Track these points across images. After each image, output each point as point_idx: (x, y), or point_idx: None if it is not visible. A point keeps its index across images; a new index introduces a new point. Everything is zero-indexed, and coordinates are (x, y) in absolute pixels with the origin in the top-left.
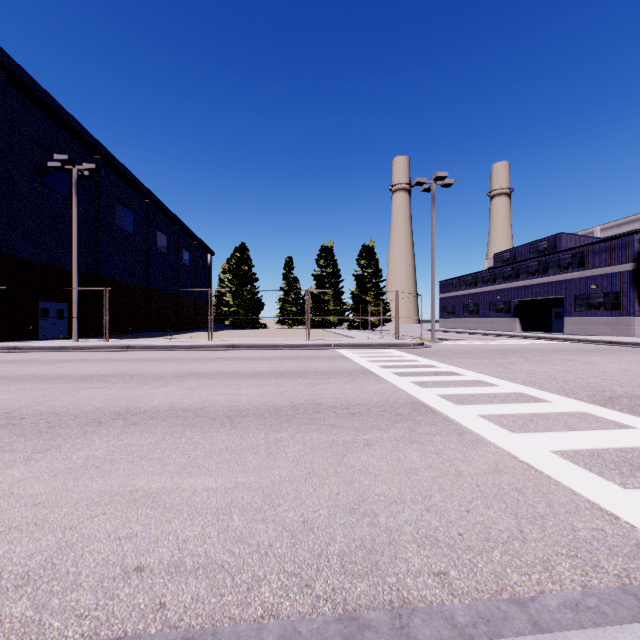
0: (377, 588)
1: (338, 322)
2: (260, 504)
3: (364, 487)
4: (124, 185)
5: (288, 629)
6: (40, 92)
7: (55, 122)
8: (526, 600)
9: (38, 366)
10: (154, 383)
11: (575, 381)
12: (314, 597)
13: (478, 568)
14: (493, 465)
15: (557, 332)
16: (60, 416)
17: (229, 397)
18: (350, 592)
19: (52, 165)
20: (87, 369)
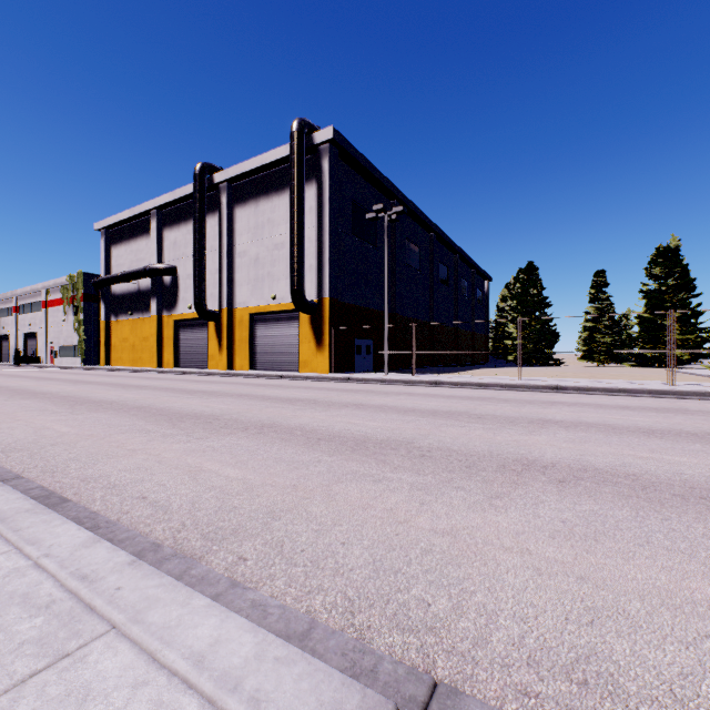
0: None
1: (688, 358)
2: None
3: None
4: (412, 223)
5: None
6: (357, 156)
7: (365, 179)
8: None
9: (379, 397)
10: (514, 428)
11: None
12: None
13: None
14: None
15: None
16: (461, 455)
17: (655, 463)
18: None
19: (369, 217)
20: (423, 403)
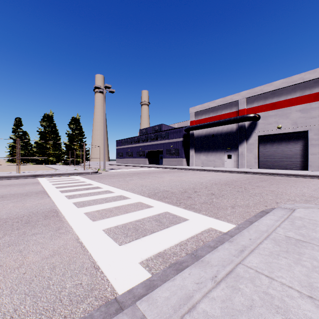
0: None
1: (57, 160)
2: None
3: None
4: None
5: None
6: None
7: None
8: None
9: None
10: None
11: (149, 186)
12: None
13: None
14: (56, 250)
15: (161, 164)
16: None
17: None
18: None
19: None
20: None
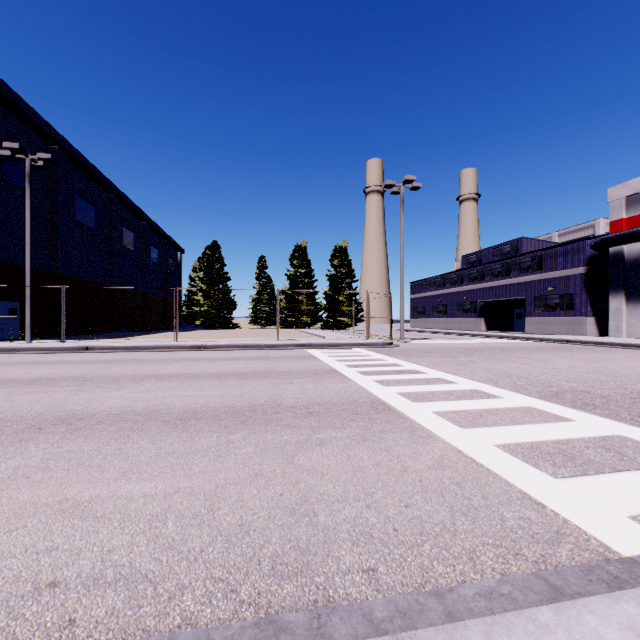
0: (304, 589)
1: (312, 322)
2: (199, 509)
3: (309, 487)
4: (85, 178)
5: (201, 638)
6: None
7: (6, 107)
8: (445, 591)
9: None
10: (108, 386)
11: (527, 378)
12: (238, 602)
13: (407, 562)
14: (438, 460)
15: (518, 331)
16: None
17: (187, 399)
18: (276, 594)
19: (1, 153)
20: (36, 372)
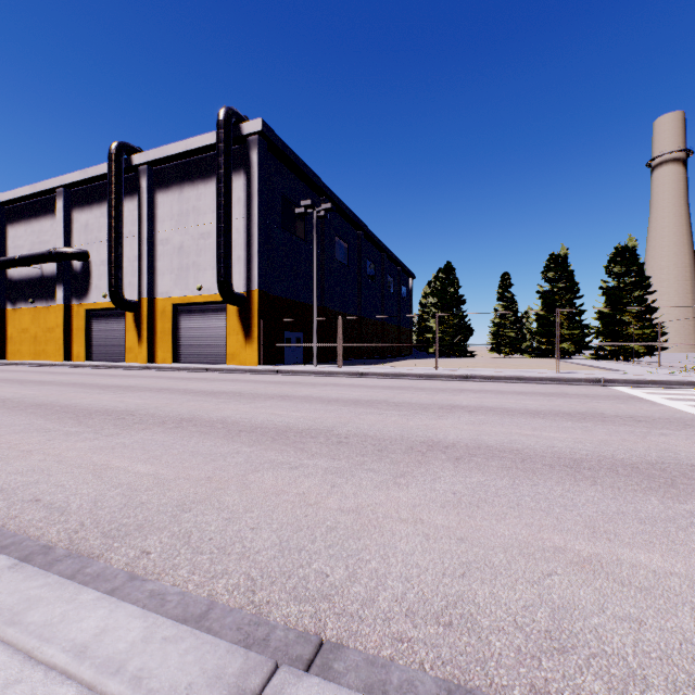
0: None
1: (574, 350)
2: None
3: None
4: (341, 220)
5: None
6: (287, 151)
7: (295, 174)
8: None
9: (306, 388)
10: (426, 413)
11: None
12: None
13: None
14: None
15: None
16: (375, 440)
17: (535, 439)
18: None
19: (298, 211)
20: (347, 393)
